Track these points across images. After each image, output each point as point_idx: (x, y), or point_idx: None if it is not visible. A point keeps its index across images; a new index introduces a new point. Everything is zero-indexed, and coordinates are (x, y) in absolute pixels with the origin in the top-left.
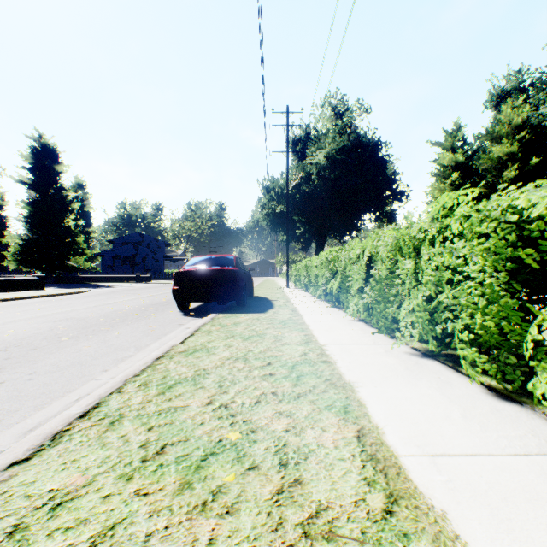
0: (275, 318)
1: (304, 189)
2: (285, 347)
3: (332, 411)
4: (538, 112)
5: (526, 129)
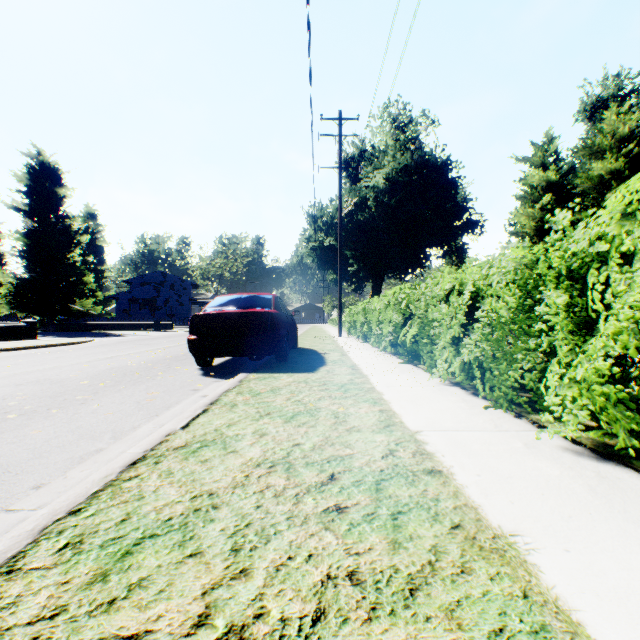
0: (330, 380)
1: (358, 218)
2: (353, 436)
3: None
4: None
5: (636, 140)
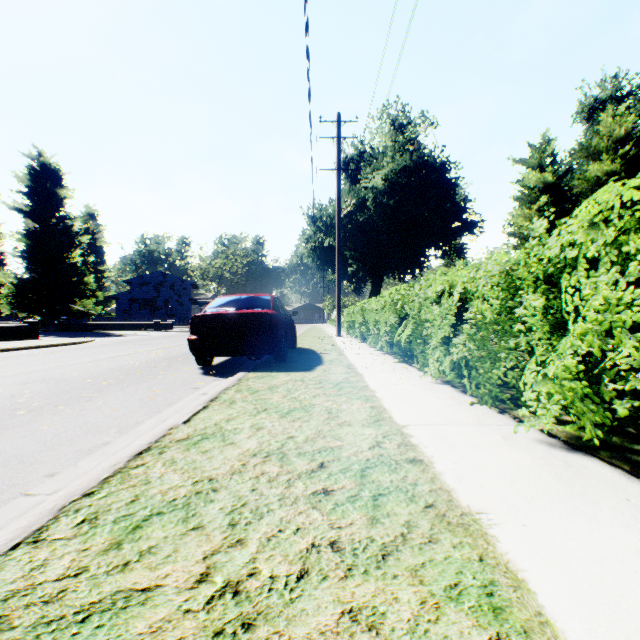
0: (326, 379)
1: (358, 218)
2: (344, 430)
3: (464, 608)
4: (639, 125)
5: (631, 142)
